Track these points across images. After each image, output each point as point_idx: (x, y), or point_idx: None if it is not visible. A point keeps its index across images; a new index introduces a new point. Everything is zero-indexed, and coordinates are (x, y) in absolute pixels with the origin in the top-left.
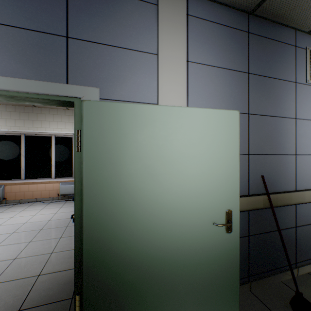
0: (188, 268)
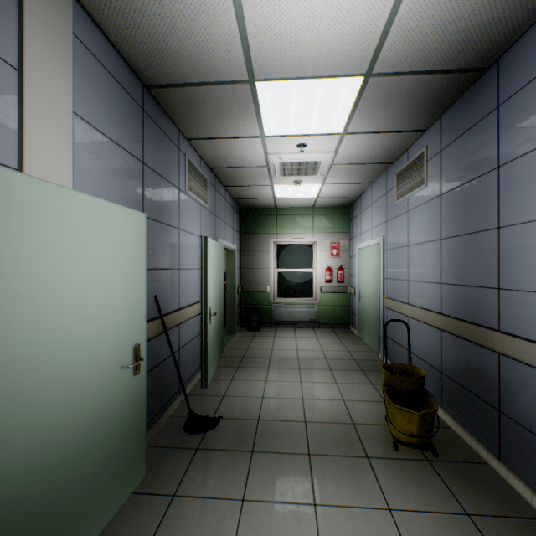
0: (89, 453)
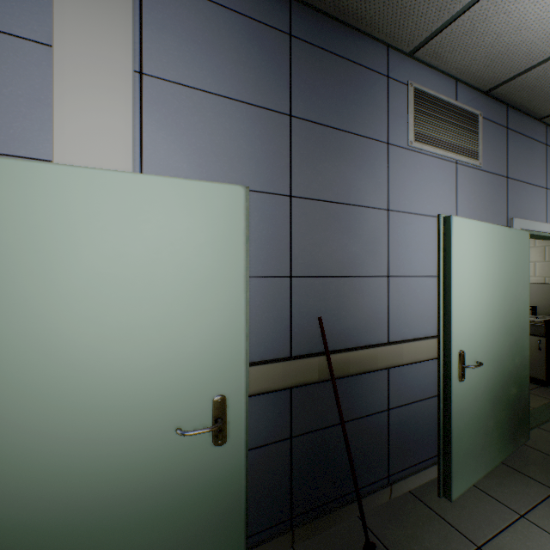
0: (115, 538)
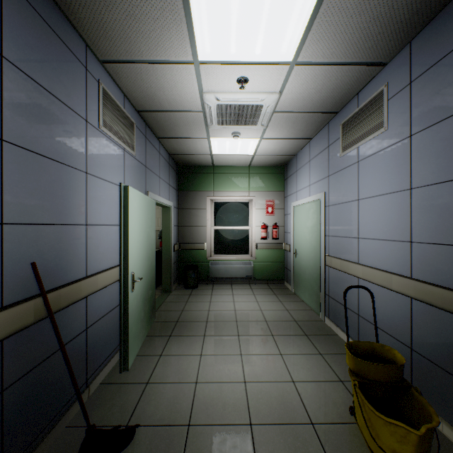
0: None
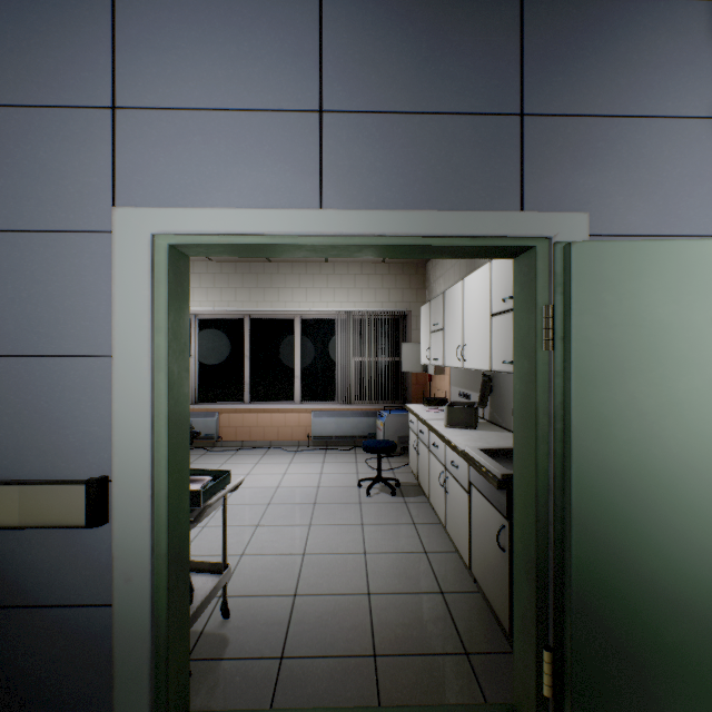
0: None
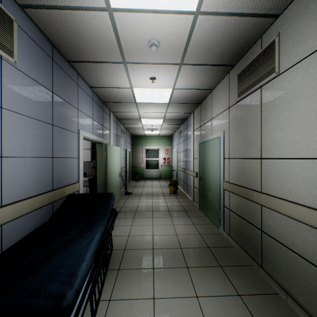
0: (116, 186)
